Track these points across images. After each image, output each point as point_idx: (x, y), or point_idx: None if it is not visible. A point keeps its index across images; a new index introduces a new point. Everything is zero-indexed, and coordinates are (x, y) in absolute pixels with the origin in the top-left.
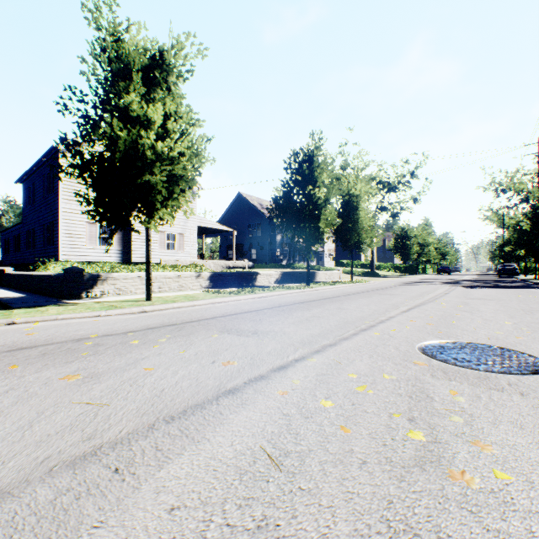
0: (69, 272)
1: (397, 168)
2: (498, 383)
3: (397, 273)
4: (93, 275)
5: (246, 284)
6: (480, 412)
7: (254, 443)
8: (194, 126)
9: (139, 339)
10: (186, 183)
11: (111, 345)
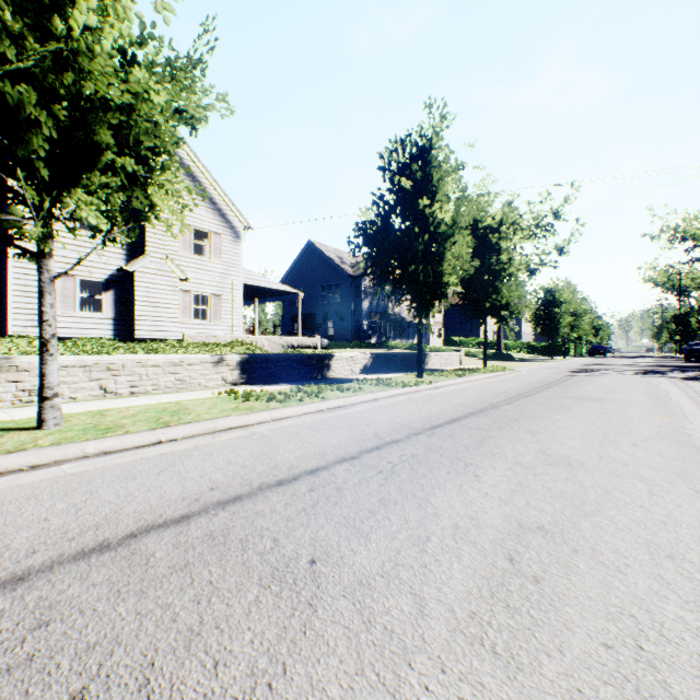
0: None
1: (534, 206)
2: None
3: (532, 355)
4: None
5: (311, 375)
6: None
7: None
8: None
9: None
10: (148, 137)
11: None
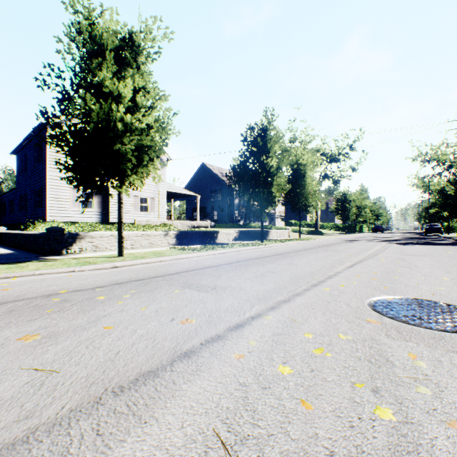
0: (51, 231)
1: (337, 142)
2: (455, 344)
3: (338, 231)
4: (73, 234)
5: (208, 241)
6: (446, 380)
7: (207, 424)
8: (161, 101)
9: (105, 295)
10: (154, 152)
11: (78, 301)
